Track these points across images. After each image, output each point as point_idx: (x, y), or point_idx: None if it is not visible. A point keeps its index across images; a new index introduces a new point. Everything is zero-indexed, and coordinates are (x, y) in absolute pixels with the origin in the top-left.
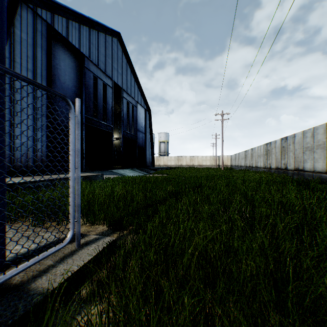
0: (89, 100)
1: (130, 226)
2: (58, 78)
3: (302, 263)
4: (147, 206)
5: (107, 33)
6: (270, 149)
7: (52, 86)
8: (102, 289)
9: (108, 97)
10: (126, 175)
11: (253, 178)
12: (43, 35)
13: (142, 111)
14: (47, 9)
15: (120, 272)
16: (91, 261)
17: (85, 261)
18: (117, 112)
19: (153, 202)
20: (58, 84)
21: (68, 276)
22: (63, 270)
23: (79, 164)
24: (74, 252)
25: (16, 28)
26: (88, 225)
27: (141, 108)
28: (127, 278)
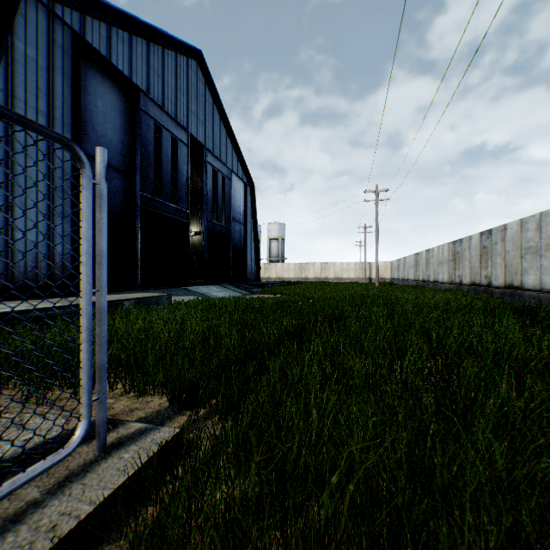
0: (148, 166)
1: (212, 400)
2: (93, 128)
3: None
4: (245, 358)
5: (179, 52)
6: (460, 251)
7: (82, 141)
8: None
9: (180, 161)
10: (211, 296)
11: (433, 301)
12: (65, 52)
13: (239, 186)
14: (72, 6)
15: (173, 546)
16: (123, 487)
17: (109, 490)
18: (197, 188)
19: (256, 348)
20: (93, 137)
21: (64, 532)
22: (56, 516)
23: (103, 281)
24: (90, 464)
25: (16, 39)
26: (133, 395)
27: (237, 181)
28: None
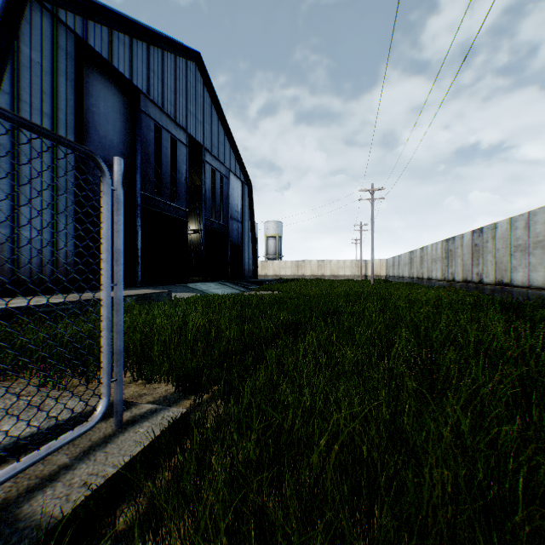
0: (148, 166)
1: (214, 386)
2: (95, 129)
3: (536, 465)
4: (244, 349)
5: (178, 54)
6: (452, 249)
7: (84, 141)
8: (156, 518)
9: (179, 161)
10: (210, 293)
11: (426, 297)
12: (68, 55)
13: (237, 185)
14: (75, 11)
15: (190, 488)
16: (140, 456)
17: (129, 456)
18: (196, 187)
19: (254, 340)
20: (95, 138)
21: (94, 488)
22: (85, 476)
23: (120, 276)
24: (110, 437)
25: (22, 44)
26: (141, 382)
27: (235, 180)
28: (203, 500)
